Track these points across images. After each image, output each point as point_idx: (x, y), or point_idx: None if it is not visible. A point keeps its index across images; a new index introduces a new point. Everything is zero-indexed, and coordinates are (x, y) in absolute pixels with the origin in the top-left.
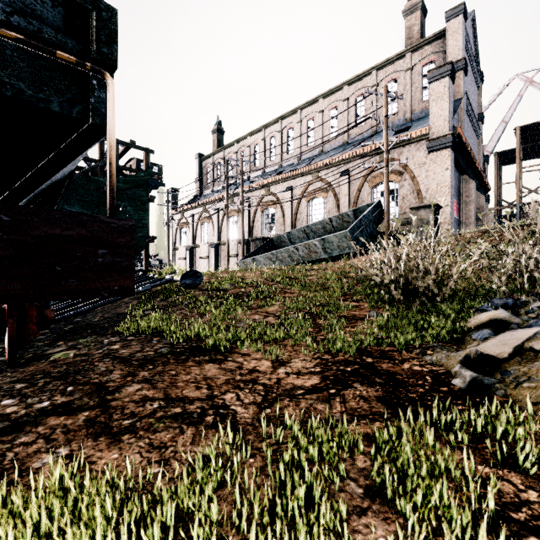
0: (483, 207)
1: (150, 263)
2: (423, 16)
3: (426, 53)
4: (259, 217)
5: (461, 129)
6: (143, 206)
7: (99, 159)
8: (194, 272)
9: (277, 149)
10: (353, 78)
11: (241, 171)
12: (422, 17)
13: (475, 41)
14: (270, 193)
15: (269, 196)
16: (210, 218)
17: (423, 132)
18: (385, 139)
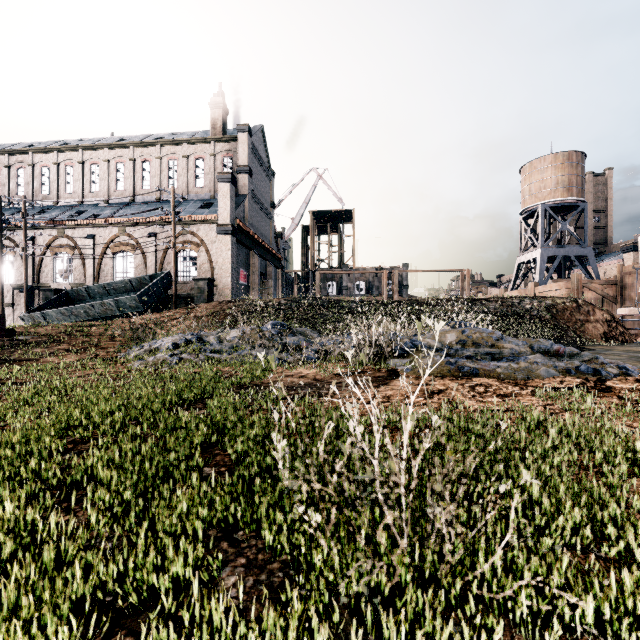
0: (272, 274)
1: None
2: (226, 114)
3: (226, 148)
4: (49, 261)
5: (241, 221)
6: None
7: None
8: (11, 329)
9: (76, 182)
10: (165, 140)
11: (24, 214)
12: (224, 115)
13: (266, 147)
14: (66, 236)
15: (64, 239)
16: None
17: (214, 218)
18: (173, 227)
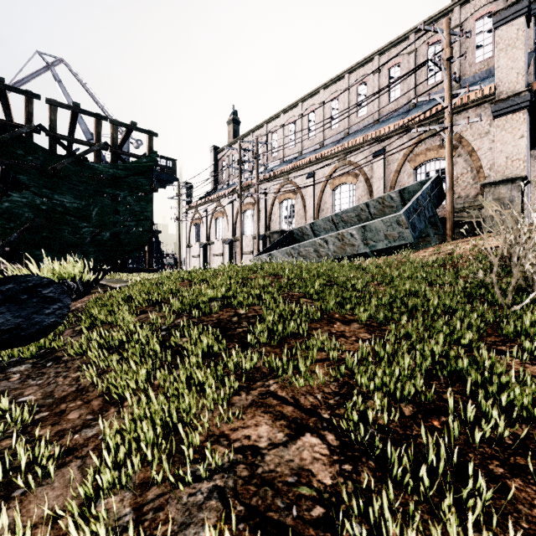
0: None
1: (166, 261)
2: None
3: (480, 4)
4: (277, 209)
5: None
6: (146, 196)
7: (94, 142)
8: (28, 284)
9: (296, 136)
10: (385, 45)
11: (256, 154)
12: None
13: None
14: (289, 182)
15: (288, 185)
16: (224, 212)
17: (487, 92)
18: (447, 91)
